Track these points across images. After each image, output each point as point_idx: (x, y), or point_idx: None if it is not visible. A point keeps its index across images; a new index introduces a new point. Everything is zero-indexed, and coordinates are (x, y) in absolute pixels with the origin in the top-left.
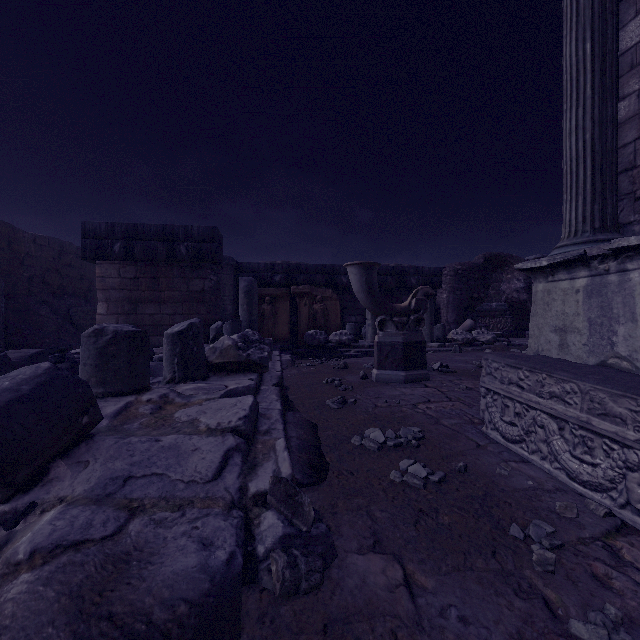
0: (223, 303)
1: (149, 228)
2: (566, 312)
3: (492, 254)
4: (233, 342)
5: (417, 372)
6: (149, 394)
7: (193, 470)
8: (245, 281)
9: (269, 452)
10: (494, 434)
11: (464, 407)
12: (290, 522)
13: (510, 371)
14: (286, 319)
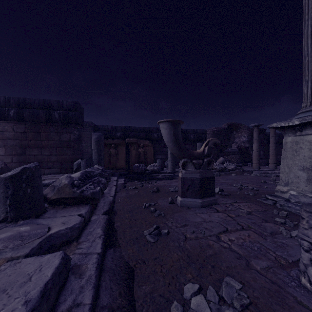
0: (86, 148)
1: (34, 101)
2: None
3: (231, 123)
4: (69, 181)
5: (209, 199)
6: None
7: None
8: (96, 135)
9: None
10: None
11: (259, 238)
12: None
13: None
14: (123, 157)
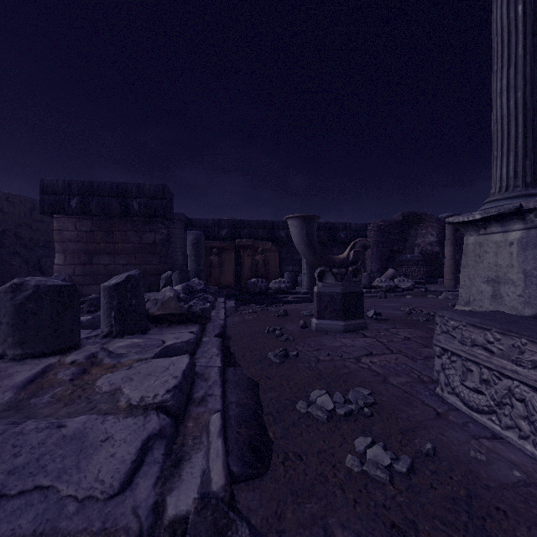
0: (175, 254)
1: (104, 185)
2: (499, 264)
3: (409, 212)
4: (175, 294)
5: (355, 321)
6: (75, 354)
7: (93, 478)
8: (193, 234)
9: (201, 434)
10: (453, 399)
11: (408, 361)
12: None
13: (474, 331)
14: (231, 268)
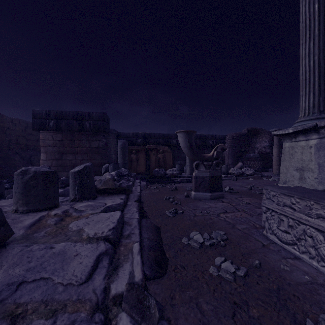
0: (110, 154)
1: (69, 113)
2: (303, 159)
3: (251, 128)
4: (111, 176)
5: (217, 193)
6: (56, 210)
7: (71, 274)
8: (121, 142)
9: (128, 254)
10: (272, 237)
11: (248, 216)
12: (140, 324)
13: (284, 198)
14: (143, 162)
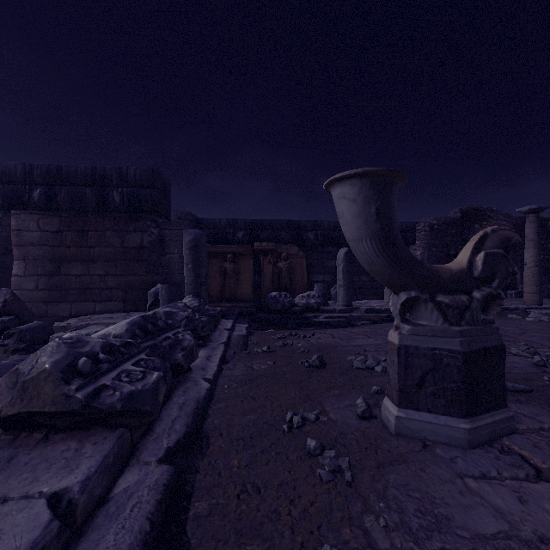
0: (181, 261)
1: (75, 170)
2: None
3: (470, 208)
4: (60, 359)
5: (492, 417)
6: None
7: None
8: (190, 234)
9: None
10: None
11: None
12: None
13: None
14: (249, 278)
